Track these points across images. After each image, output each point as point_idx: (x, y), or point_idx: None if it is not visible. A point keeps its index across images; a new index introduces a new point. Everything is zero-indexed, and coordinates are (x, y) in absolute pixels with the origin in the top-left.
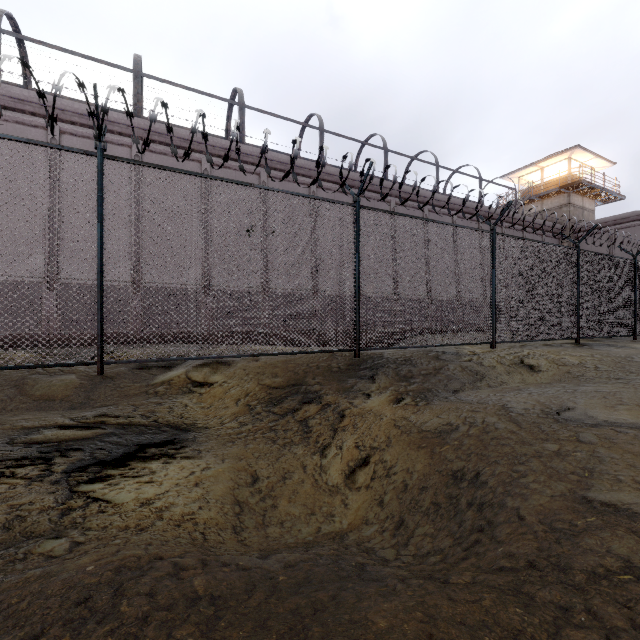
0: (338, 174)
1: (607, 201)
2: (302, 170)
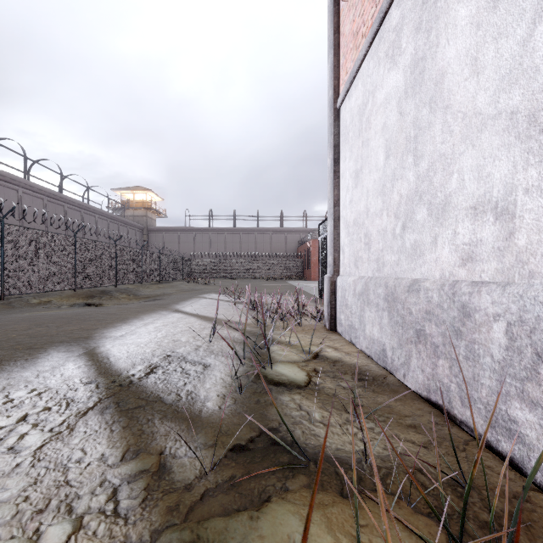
0: (37, 187)
1: (161, 216)
2: (15, 181)
